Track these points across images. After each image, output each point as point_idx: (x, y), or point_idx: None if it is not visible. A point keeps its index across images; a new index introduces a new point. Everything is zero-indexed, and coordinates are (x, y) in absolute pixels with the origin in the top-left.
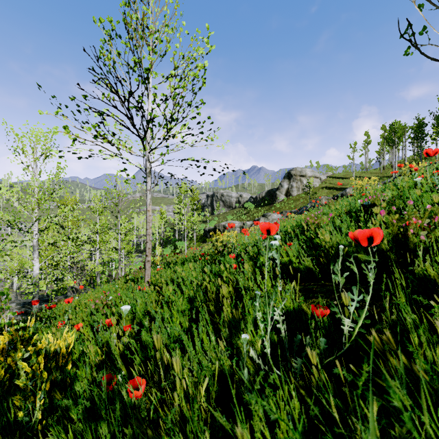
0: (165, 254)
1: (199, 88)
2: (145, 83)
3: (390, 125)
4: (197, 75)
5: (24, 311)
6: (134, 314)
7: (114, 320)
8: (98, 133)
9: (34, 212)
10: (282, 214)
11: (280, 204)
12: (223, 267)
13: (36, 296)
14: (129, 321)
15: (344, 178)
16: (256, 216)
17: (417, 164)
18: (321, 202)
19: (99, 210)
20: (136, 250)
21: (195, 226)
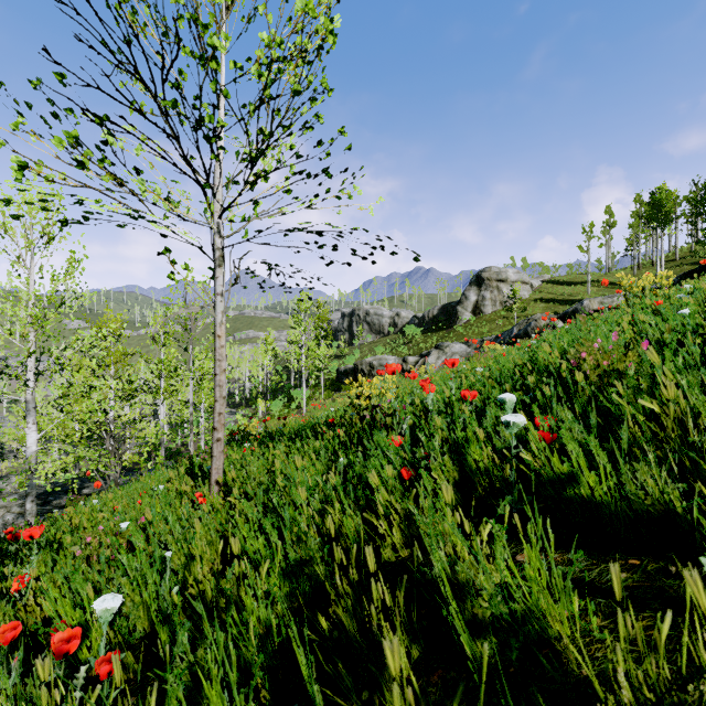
0: (273, 410)
1: (317, 48)
2: (204, 60)
3: (652, 194)
4: (313, 9)
5: None
6: (156, 588)
7: (44, 668)
8: (84, 155)
9: (28, 340)
10: (469, 344)
11: (463, 327)
12: (376, 479)
13: (31, 493)
14: (145, 606)
15: (572, 284)
16: (423, 347)
17: (697, 260)
18: (538, 324)
19: (163, 339)
20: (228, 403)
21: (322, 363)
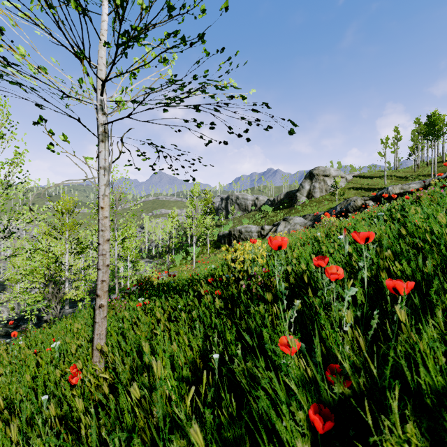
0: (176, 260)
1: None
2: None
3: (428, 117)
4: None
5: (5, 331)
6: None
7: None
8: None
9: None
10: (305, 217)
11: (301, 206)
12: None
13: None
14: None
15: (373, 178)
16: (274, 220)
17: None
18: (355, 203)
19: None
20: (148, 256)
21: (208, 230)
